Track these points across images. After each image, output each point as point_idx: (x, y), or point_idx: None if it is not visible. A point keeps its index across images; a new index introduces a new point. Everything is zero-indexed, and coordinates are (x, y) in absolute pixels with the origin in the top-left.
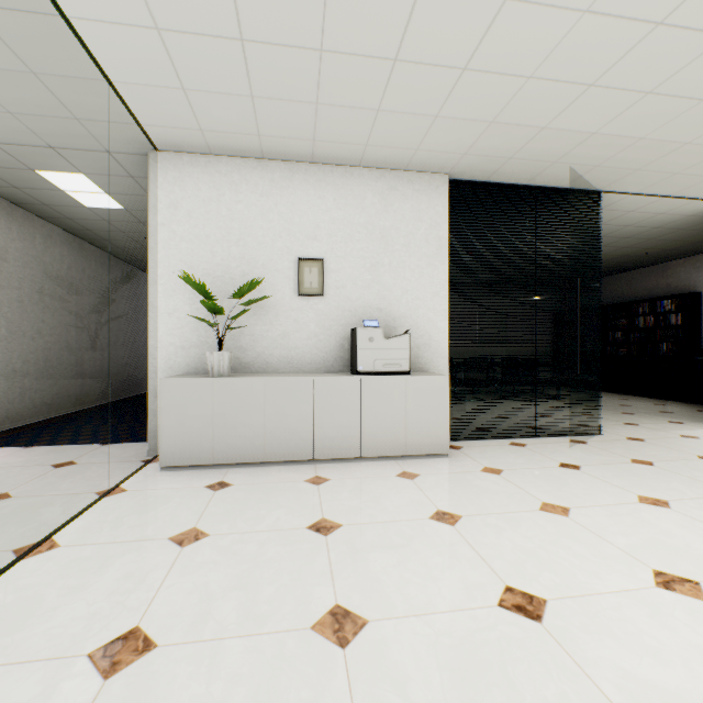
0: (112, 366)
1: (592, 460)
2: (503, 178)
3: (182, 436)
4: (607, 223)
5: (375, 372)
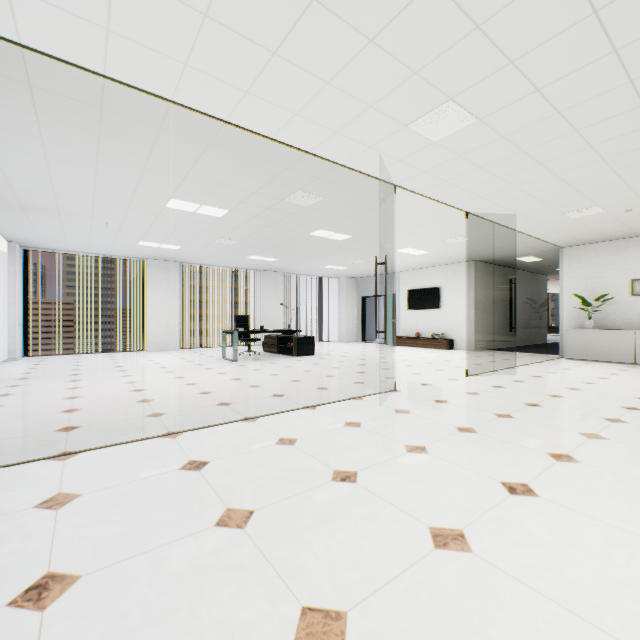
0: (528, 327)
1: None
2: None
3: (573, 349)
4: None
5: None
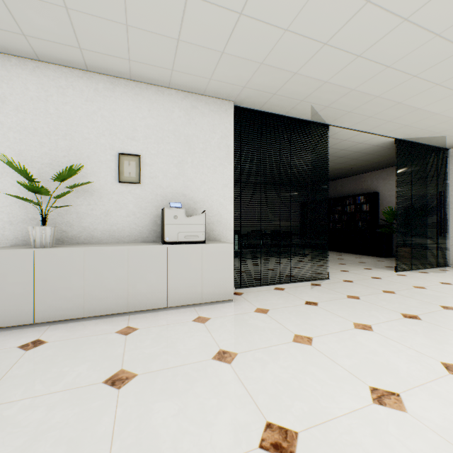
0: None
1: (325, 298)
2: (270, 109)
3: (2, 301)
4: (331, 147)
5: (178, 242)
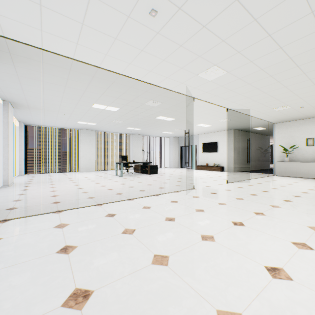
0: (260, 161)
1: None
2: None
3: (279, 171)
4: None
5: None
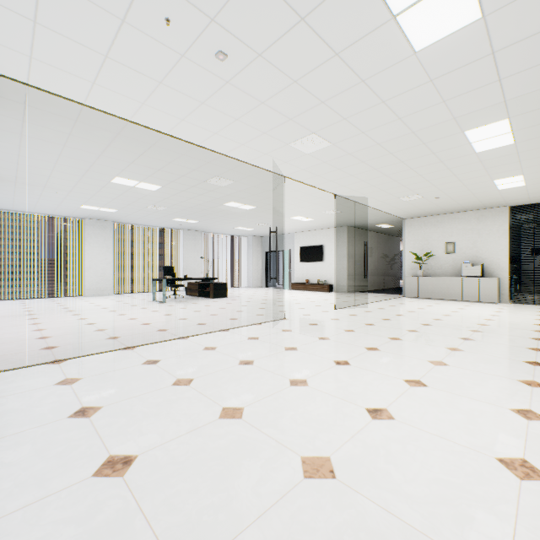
0: (386, 275)
1: None
2: (538, 202)
3: (410, 290)
4: None
5: (467, 276)
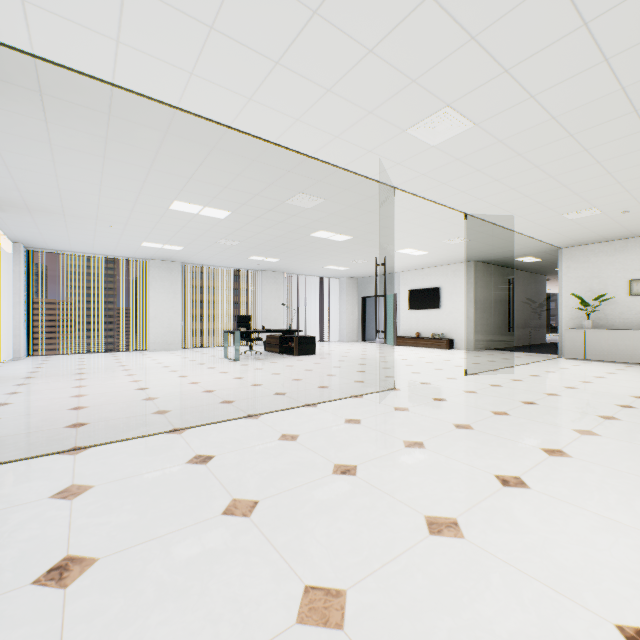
0: (528, 327)
1: None
2: None
3: (572, 348)
4: None
5: None
